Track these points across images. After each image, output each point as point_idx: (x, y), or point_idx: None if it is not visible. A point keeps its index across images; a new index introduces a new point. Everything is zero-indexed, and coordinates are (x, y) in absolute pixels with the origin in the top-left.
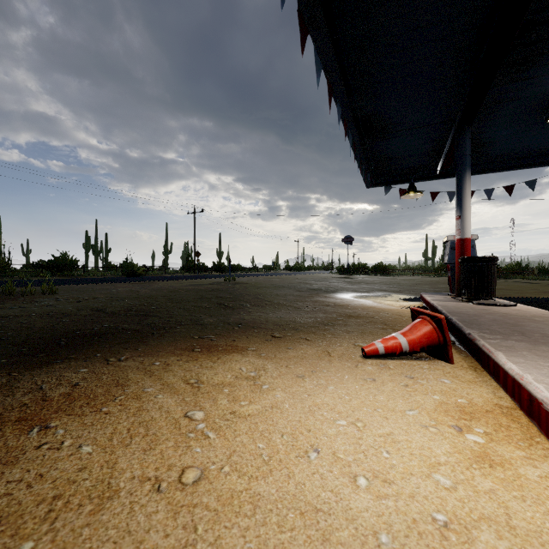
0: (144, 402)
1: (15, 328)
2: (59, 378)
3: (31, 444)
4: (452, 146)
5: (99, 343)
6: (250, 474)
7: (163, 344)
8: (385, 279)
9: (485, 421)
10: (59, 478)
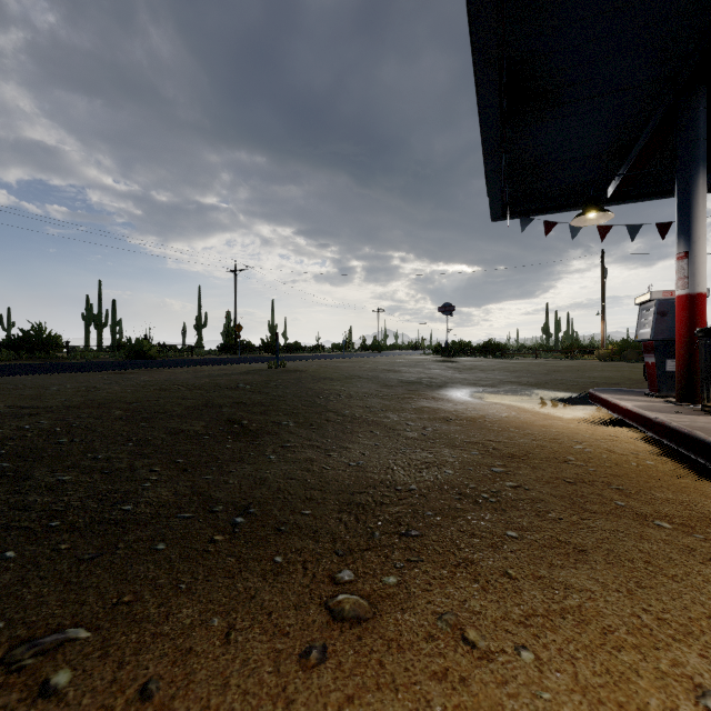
0: None
1: None
2: None
3: None
4: (655, 135)
5: None
6: None
7: None
8: (503, 363)
9: None
10: None
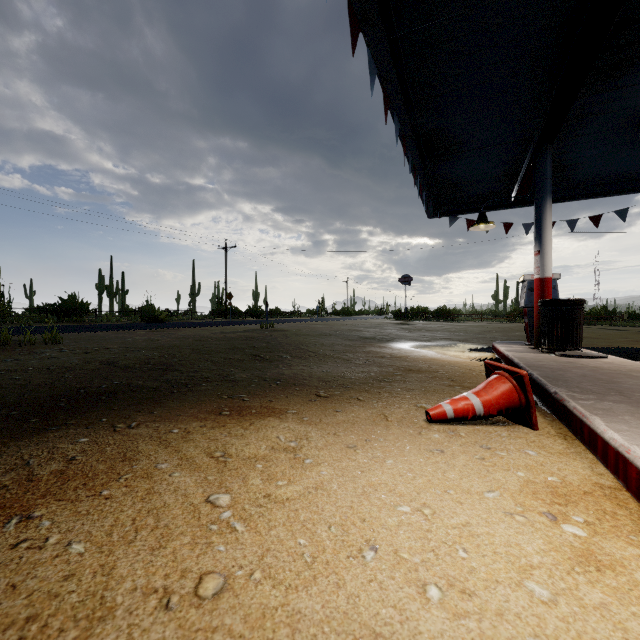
0: (156, 483)
1: (5, 385)
2: (52, 451)
3: (6, 542)
4: (529, 168)
5: (106, 404)
6: (287, 583)
7: (184, 405)
8: (449, 325)
9: (585, 506)
10: (37, 590)
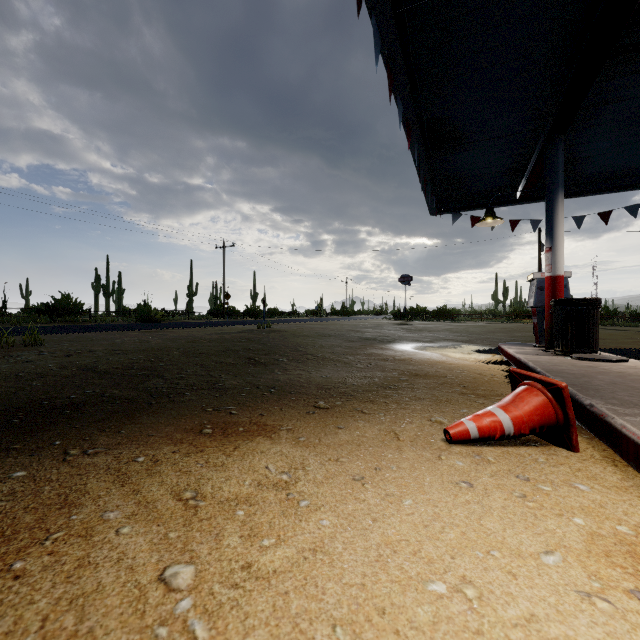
0: (94, 546)
1: None
2: None
3: None
4: (538, 161)
5: (67, 421)
6: None
7: (160, 422)
8: (450, 325)
9: None
10: None
